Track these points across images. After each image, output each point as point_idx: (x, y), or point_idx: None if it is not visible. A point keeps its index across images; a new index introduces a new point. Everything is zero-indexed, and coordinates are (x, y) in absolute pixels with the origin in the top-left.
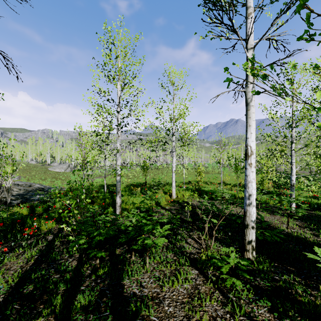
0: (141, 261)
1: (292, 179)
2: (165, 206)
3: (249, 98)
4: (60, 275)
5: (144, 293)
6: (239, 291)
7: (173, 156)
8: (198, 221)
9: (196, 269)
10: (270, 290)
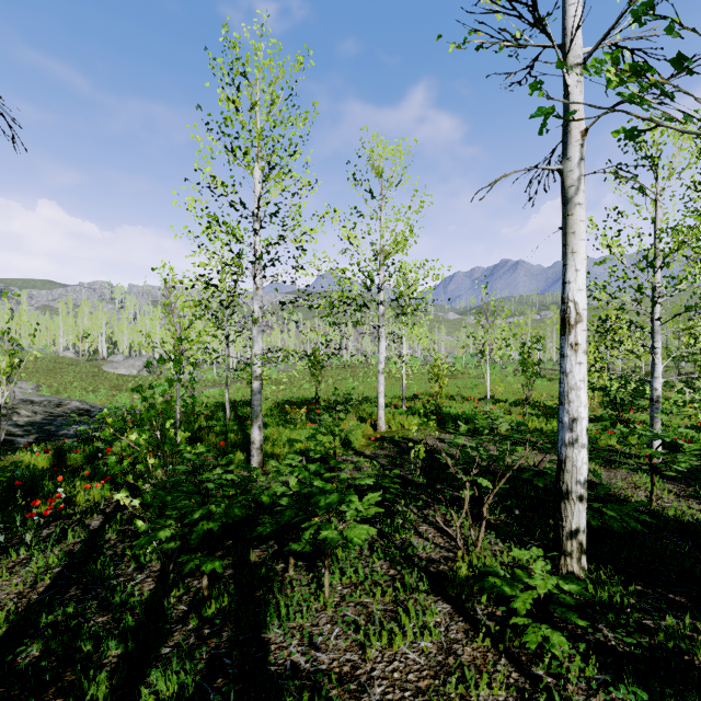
0: (310, 579)
1: (655, 387)
2: (363, 449)
3: (572, 185)
4: (112, 616)
5: (320, 665)
6: (559, 658)
7: (381, 337)
8: (440, 483)
9: (447, 599)
10: (637, 657)
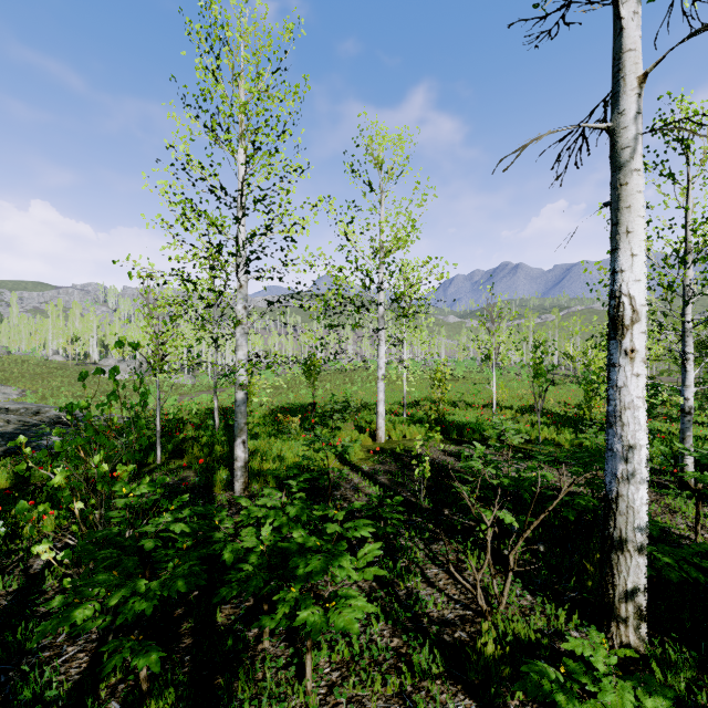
0: (289, 655)
1: (687, 397)
2: (362, 464)
3: (626, 146)
4: None
5: None
6: None
7: (380, 341)
8: (449, 507)
9: (469, 691)
10: None
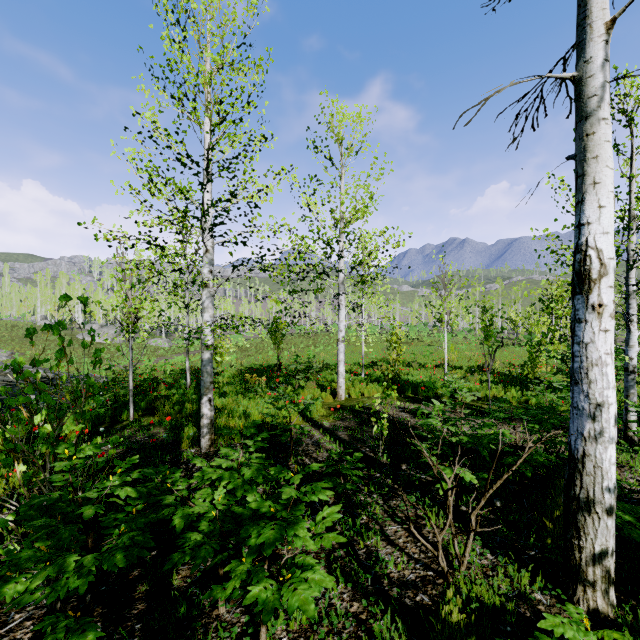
0: (245, 622)
1: (630, 356)
2: (323, 420)
3: (593, 94)
4: None
5: None
6: None
7: (341, 305)
8: (406, 462)
9: None
10: None
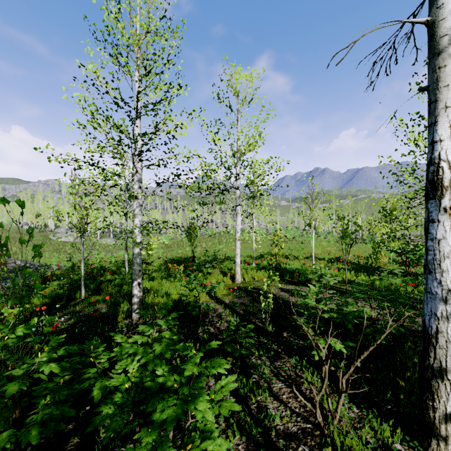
0: None
1: None
2: (224, 298)
3: (444, 34)
4: None
5: None
6: None
7: (237, 214)
8: (286, 331)
9: None
10: None
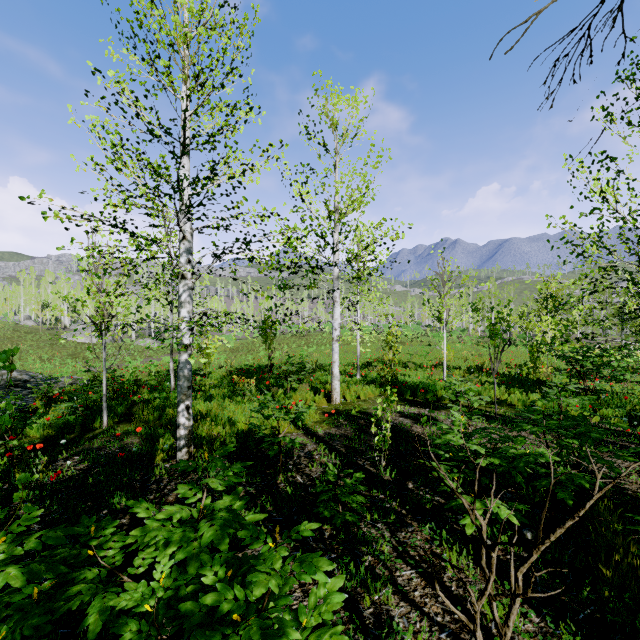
0: None
1: None
2: (316, 427)
3: None
4: None
5: None
6: None
7: (335, 302)
8: (412, 479)
9: None
10: None
